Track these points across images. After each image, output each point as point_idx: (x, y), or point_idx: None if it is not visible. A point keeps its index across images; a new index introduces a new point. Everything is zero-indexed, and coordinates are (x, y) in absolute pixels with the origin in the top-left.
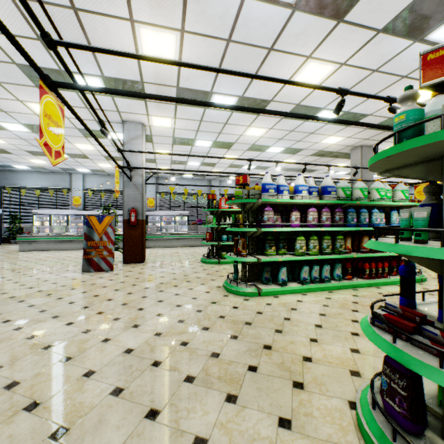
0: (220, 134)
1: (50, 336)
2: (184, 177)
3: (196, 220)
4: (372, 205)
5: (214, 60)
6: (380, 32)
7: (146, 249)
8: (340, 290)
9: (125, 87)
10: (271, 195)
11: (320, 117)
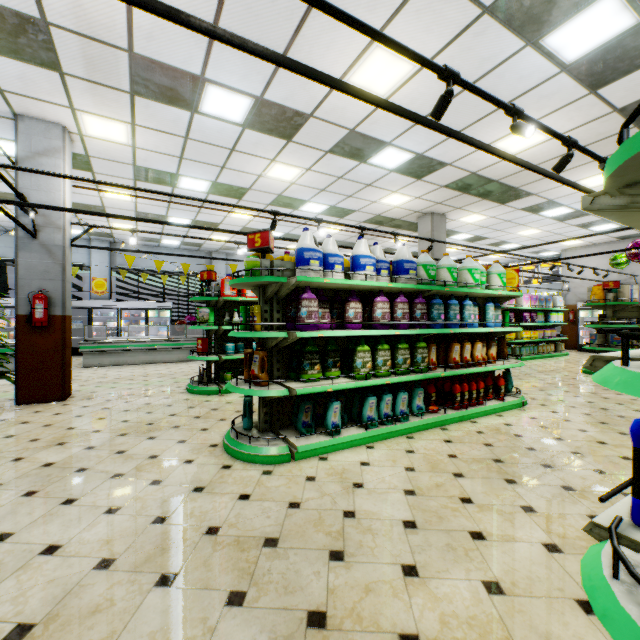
0: (223, 169)
1: None
2: (165, 244)
3: (186, 317)
4: (462, 295)
5: (203, 1)
6: (486, 12)
7: (84, 370)
8: (424, 432)
9: (3, 28)
10: (314, 271)
11: (413, 113)
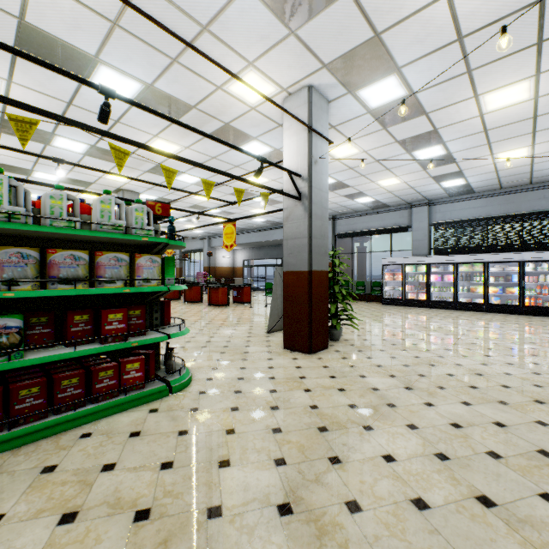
0: None
1: (183, 318)
2: None
3: None
4: None
5: (121, 129)
6: None
7: None
8: None
9: (229, 139)
10: None
11: None
